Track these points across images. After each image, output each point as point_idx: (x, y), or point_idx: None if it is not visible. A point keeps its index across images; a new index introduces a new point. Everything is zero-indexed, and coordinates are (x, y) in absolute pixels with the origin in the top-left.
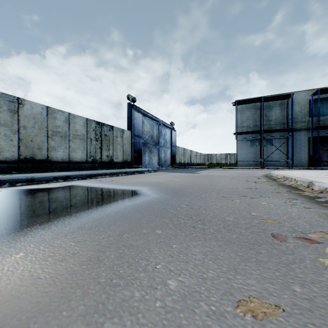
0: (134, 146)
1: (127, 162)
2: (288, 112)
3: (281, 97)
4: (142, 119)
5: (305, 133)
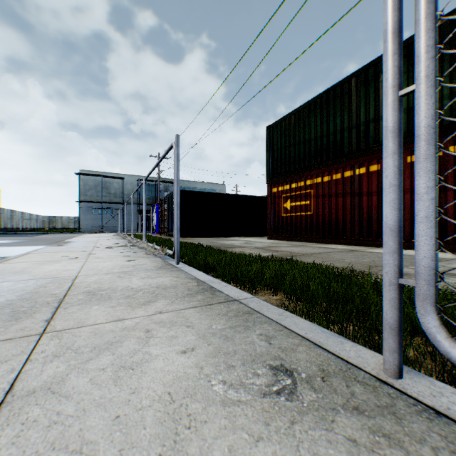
0: None
1: None
2: (124, 189)
3: (117, 177)
4: None
5: (135, 206)
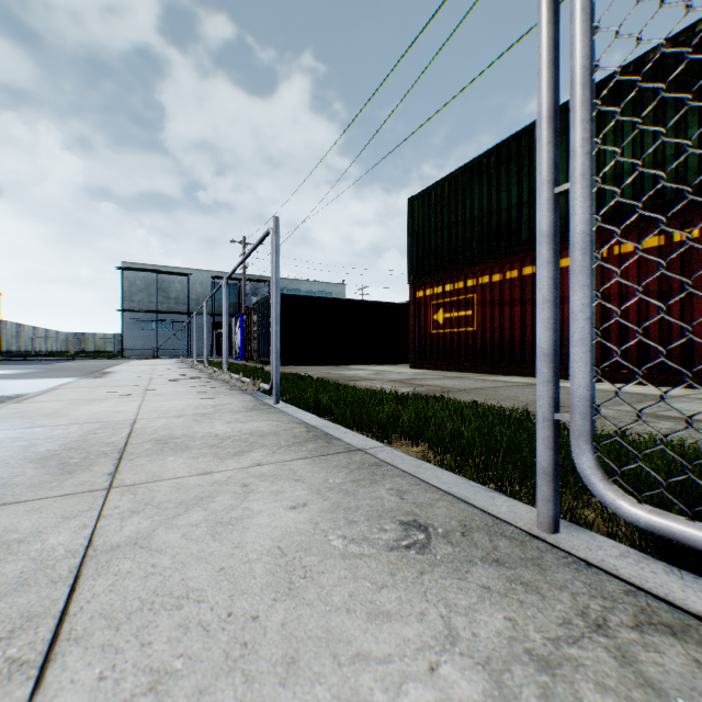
0: None
1: None
2: (191, 292)
3: (180, 274)
4: None
5: (208, 318)
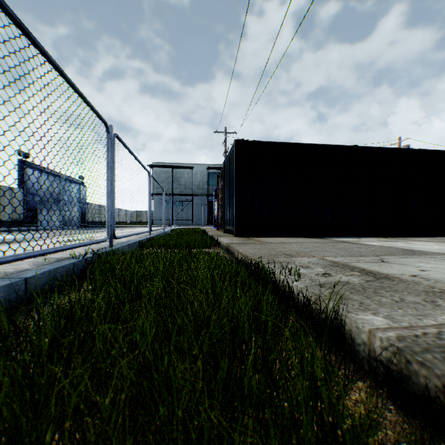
0: (28, 204)
1: (19, 221)
2: (194, 180)
3: (186, 167)
4: (39, 175)
5: (205, 198)
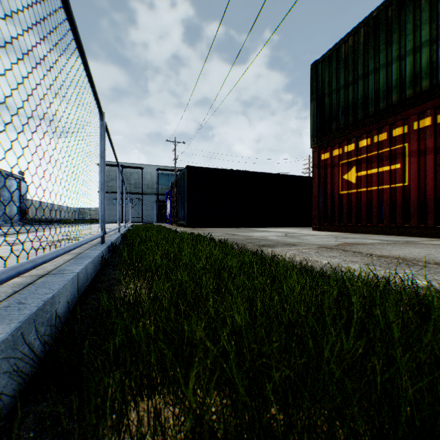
0: None
1: None
2: (144, 179)
3: (136, 167)
4: None
5: (155, 197)
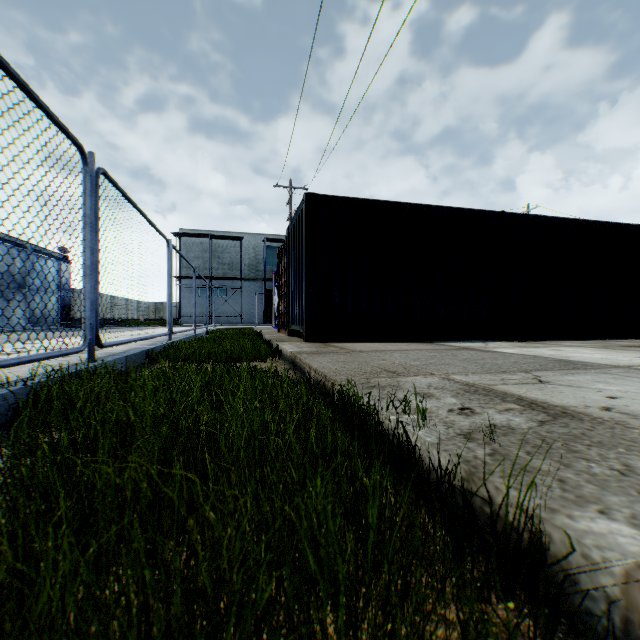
0: None
1: None
2: (244, 257)
3: (232, 237)
4: None
5: (261, 284)
